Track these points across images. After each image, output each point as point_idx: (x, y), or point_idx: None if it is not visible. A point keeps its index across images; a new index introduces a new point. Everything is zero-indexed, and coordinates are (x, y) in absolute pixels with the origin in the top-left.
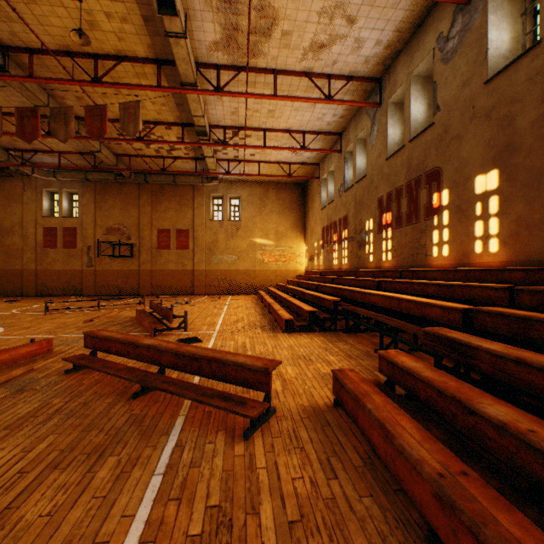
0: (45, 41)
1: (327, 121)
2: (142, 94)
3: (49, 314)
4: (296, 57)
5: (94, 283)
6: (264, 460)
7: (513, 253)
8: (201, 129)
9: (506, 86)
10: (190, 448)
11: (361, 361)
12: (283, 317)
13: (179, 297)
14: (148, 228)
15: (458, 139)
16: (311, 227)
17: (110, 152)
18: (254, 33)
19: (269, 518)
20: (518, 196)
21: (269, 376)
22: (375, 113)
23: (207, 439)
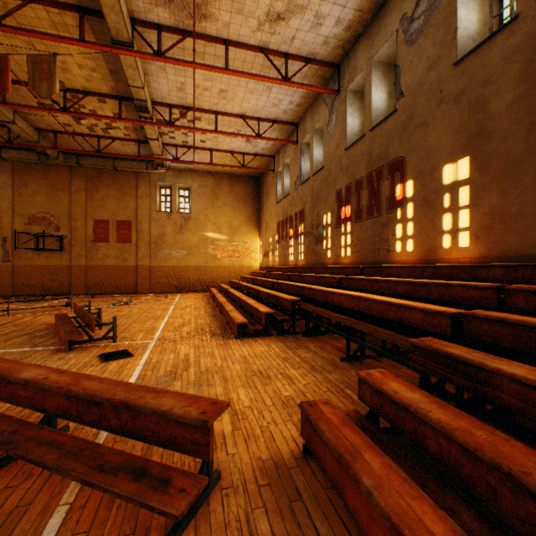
0: None
1: (283, 109)
2: (64, 53)
3: None
4: (250, 27)
5: (12, 281)
6: None
7: (486, 248)
8: (141, 104)
9: (478, 67)
10: None
11: (328, 375)
12: (236, 320)
13: (120, 296)
14: (82, 218)
15: (424, 126)
16: (266, 222)
17: (28, 125)
18: None
19: None
20: (492, 186)
21: (208, 433)
22: (333, 101)
23: None
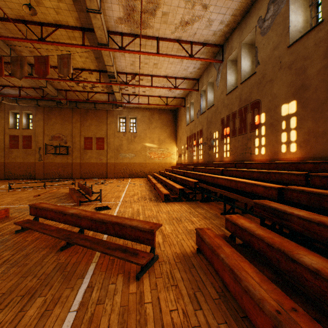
0: (7, 12)
1: (190, 71)
2: (73, 50)
3: (11, 191)
4: (171, 29)
5: (43, 171)
6: (150, 296)
7: (306, 152)
8: (111, 74)
9: (301, 49)
10: (98, 288)
11: (213, 221)
12: (163, 192)
13: (98, 179)
14: (78, 136)
15: (271, 82)
16: (180, 136)
17: (53, 88)
18: (145, 13)
19: None
20: (309, 117)
21: (153, 235)
22: (219, 66)
23: (110, 281)
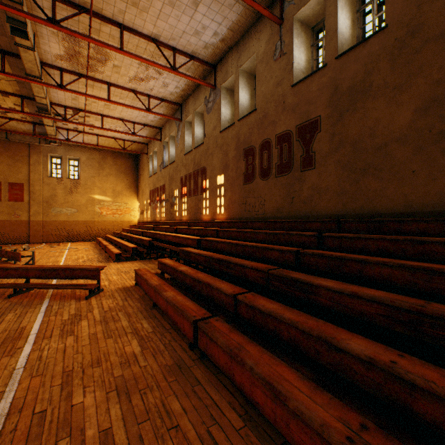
0: None
1: (151, 119)
2: None
3: None
4: (125, 80)
5: None
6: (96, 302)
7: (228, 214)
8: (43, 106)
9: (226, 137)
10: (57, 305)
11: (158, 270)
12: (114, 252)
13: (14, 245)
14: None
15: (212, 155)
16: (142, 189)
17: None
18: (93, 59)
19: (97, 312)
20: (229, 189)
21: (99, 271)
22: (179, 124)
23: (66, 302)
